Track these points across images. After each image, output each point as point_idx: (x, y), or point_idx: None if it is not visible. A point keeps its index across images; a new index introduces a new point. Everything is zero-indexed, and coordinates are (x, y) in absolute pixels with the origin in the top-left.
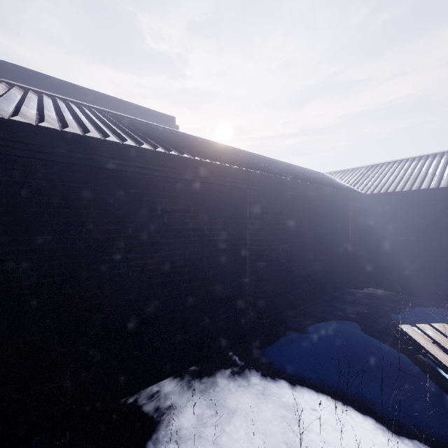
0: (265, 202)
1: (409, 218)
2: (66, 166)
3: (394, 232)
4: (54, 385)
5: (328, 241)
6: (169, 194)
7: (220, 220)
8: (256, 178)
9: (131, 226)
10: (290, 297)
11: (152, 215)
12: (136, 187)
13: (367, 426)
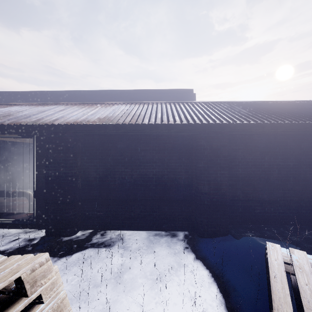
0: (203, 142)
1: None
2: (104, 135)
3: None
4: (100, 214)
5: (310, 172)
6: (144, 141)
7: (176, 154)
8: (196, 127)
9: (126, 157)
10: (246, 213)
11: (136, 152)
12: (128, 140)
13: (215, 296)
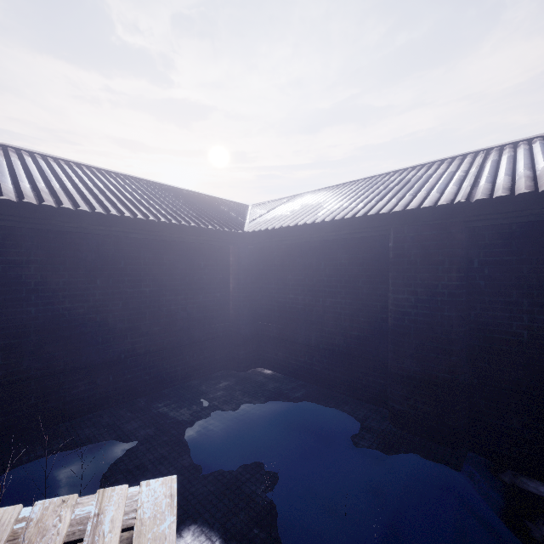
0: None
1: (297, 268)
2: None
3: (283, 287)
4: None
5: (177, 302)
6: None
7: None
8: None
9: None
10: (51, 403)
11: None
12: None
13: None
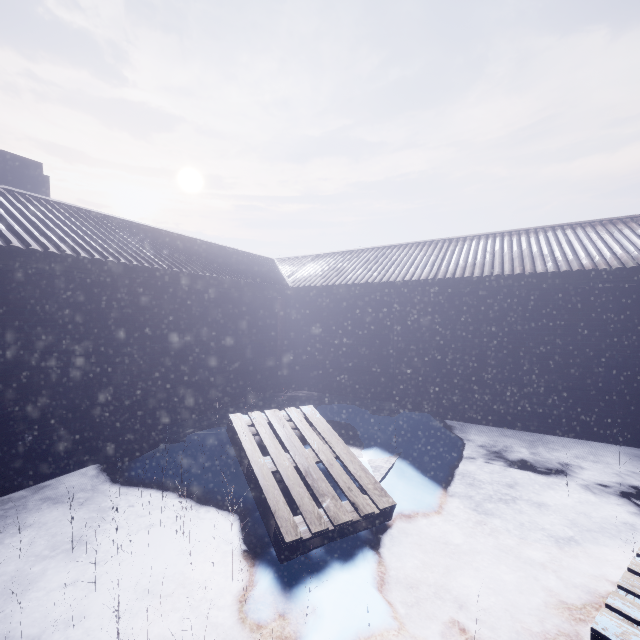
0: (121, 295)
1: (331, 314)
2: None
3: (319, 328)
4: None
5: (246, 339)
6: None
7: (55, 315)
8: (107, 267)
9: None
10: (182, 405)
11: None
12: None
13: (178, 508)
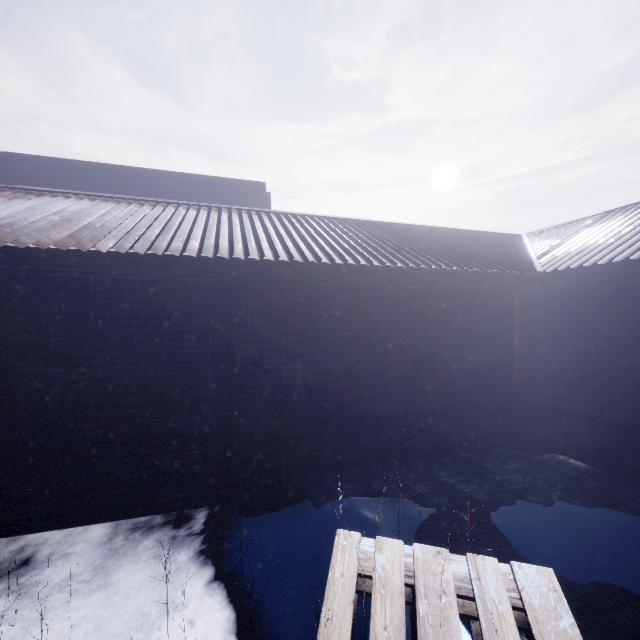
0: (250, 301)
1: (636, 320)
2: None
3: (606, 347)
4: None
5: (451, 359)
6: (108, 296)
7: (193, 327)
8: (236, 267)
9: (53, 336)
10: (345, 447)
11: (83, 323)
12: (59, 291)
13: None
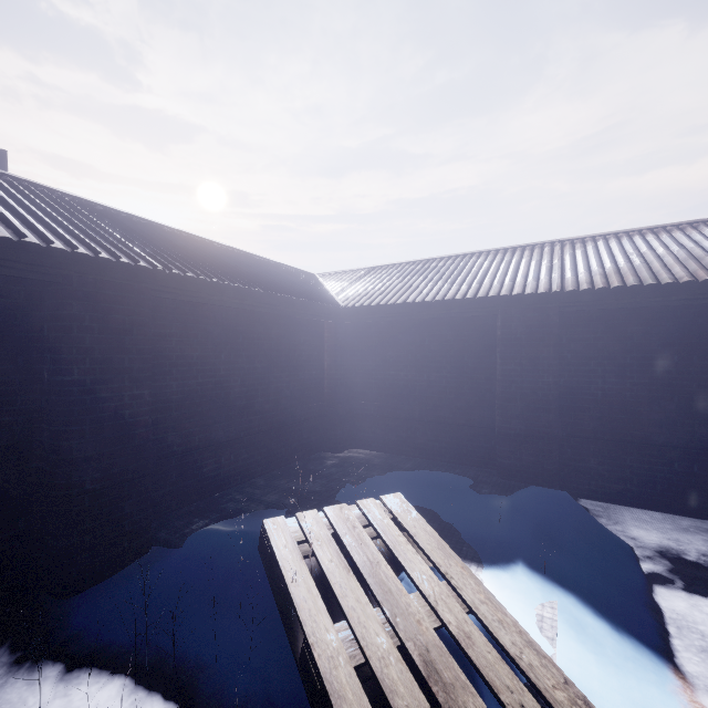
0: (78, 308)
1: (398, 345)
2: None
3: (382, 364)
4: None
5: (282, 379)
6: None
7: None
8: (53, 260)
9: None
10: (188, 481)
11: None
12: None
13: None
